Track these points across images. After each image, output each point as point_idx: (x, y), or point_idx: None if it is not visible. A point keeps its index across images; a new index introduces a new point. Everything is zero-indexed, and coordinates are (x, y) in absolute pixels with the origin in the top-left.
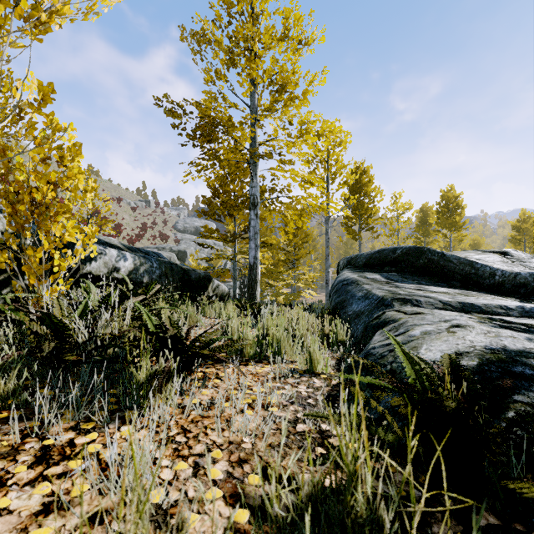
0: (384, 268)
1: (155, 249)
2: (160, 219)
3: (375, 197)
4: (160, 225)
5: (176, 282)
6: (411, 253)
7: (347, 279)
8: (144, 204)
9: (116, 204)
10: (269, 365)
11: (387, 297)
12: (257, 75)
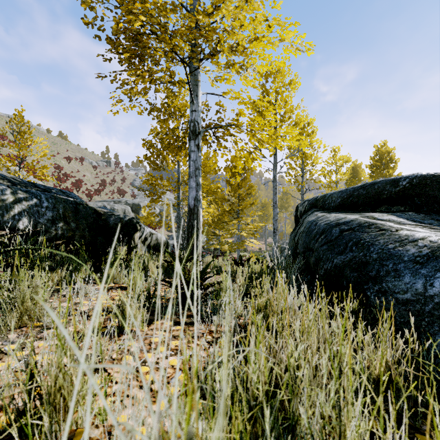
0: (377, 208)
1: (111, 202)
2: (119, 177)
3: (319, 147)
4: (119, 182)
5: (82, 229)
6: (430, 183)
7: (344, 221)
8: (105, 163)
9: (79, 162)
10: None
11: None
12: None
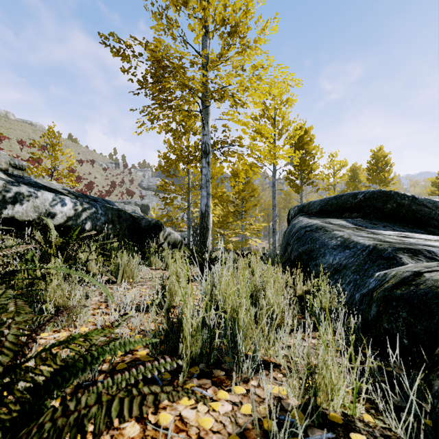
0: (343, 214)
1: (122, 203)
2: (128, 179)
3: (316, 154)
4: (127, 183)
5: (124, 229)
6: (376, 197)
7: (309, 225)
8: (114, 165)
9: (90, 165)
10: (226, 392)
11: (384, 246)
12: (208, 15)
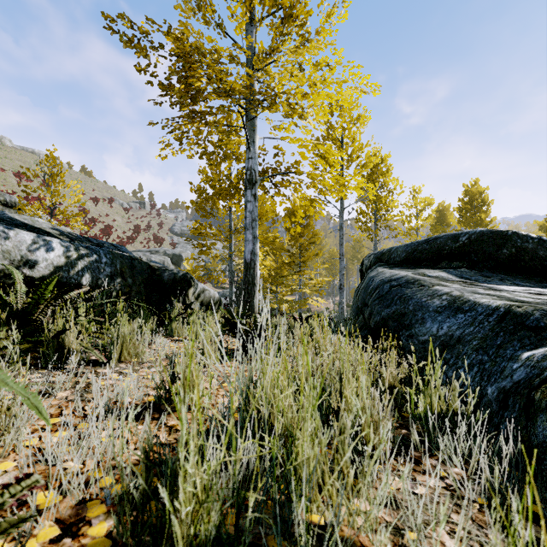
0: (438, 263)
1: (148, 253)
2: (156, 222)
3: (395, 189)
4: (155, 228)
5: (138, 285)
6: (486, 239)
7: (396, 277)
8: (139, 205)
9: (107, 204)
10: None
11: (526, 309)
12: None
